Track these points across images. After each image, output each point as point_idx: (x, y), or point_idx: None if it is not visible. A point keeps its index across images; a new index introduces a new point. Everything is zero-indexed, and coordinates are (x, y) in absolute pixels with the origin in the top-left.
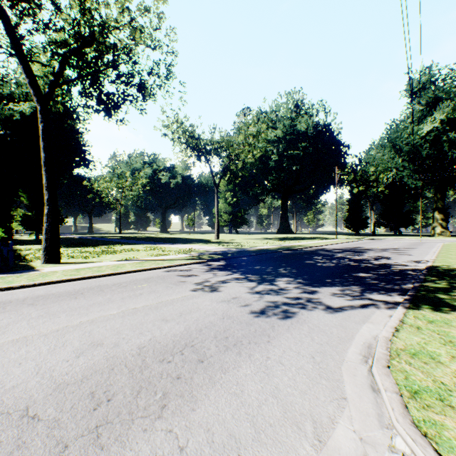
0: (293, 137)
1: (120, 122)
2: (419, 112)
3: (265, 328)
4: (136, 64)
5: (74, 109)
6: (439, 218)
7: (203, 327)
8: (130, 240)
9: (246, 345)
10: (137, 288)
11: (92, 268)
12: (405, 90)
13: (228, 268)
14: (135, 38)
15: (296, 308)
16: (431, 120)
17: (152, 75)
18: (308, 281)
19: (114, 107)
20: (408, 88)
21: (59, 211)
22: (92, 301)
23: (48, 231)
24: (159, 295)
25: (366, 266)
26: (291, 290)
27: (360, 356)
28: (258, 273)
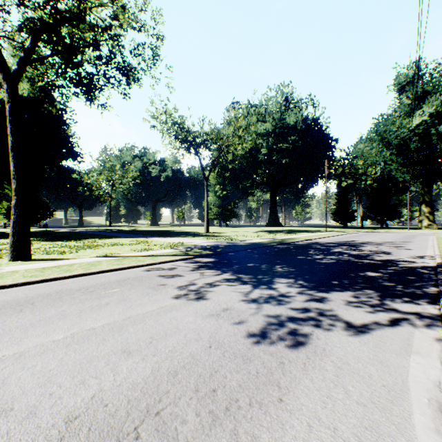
0: (282, 130)
1: (101, 107)
2: (407, 107)
3: (271, 368)
4: (116, 41)
5: (50, 91)
6: (426, 211)
7: (179, 366)
8: (118, 233)
9: (245, 410)
10: (105, 294)
11: (62, 267)
12: (393, 84)
13: (217, 265)
14: (118, 18)
15: (306, 326)
16: (420, 114)
17: (135, 56)
18: (312, 283)
19: (94, 89)
20: (396, 82)
21: (47, 204)
22: (40, 315)
23: (16, 224)
24: (130, 305)
25: (370, 262)
26: (295, 296)
27: (440, 439)
28: (251, 272)
